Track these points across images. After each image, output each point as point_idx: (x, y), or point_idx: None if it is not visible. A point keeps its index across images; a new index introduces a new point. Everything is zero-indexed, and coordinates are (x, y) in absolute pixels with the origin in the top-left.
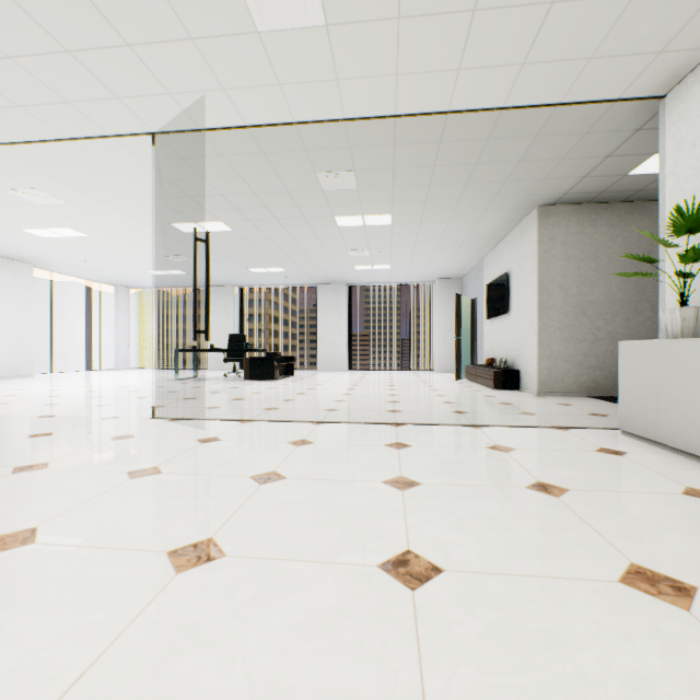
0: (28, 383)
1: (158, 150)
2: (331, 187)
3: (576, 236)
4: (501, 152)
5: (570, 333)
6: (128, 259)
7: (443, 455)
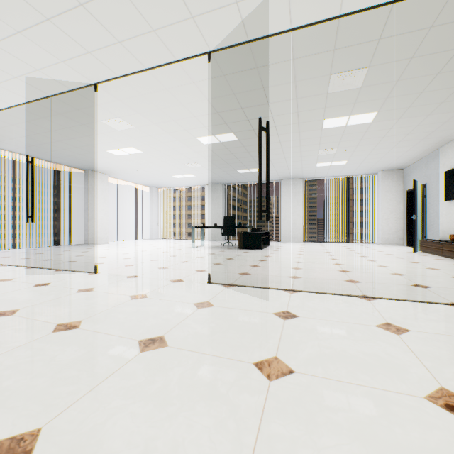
0: (108, 248)
1: (207, 70)
2: (337, 89)
3: None
4: None
5: None
6: (162, 168)
7: None
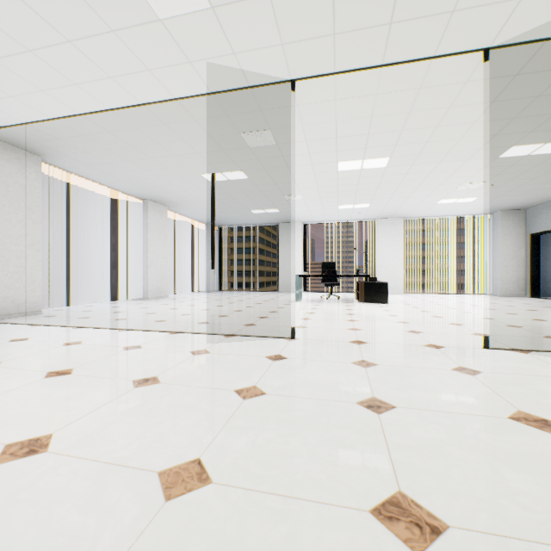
0: (188, 303)
1: (455, 72)
2: None
3: None
4: None
5: None
6: (249, 200)
7: None
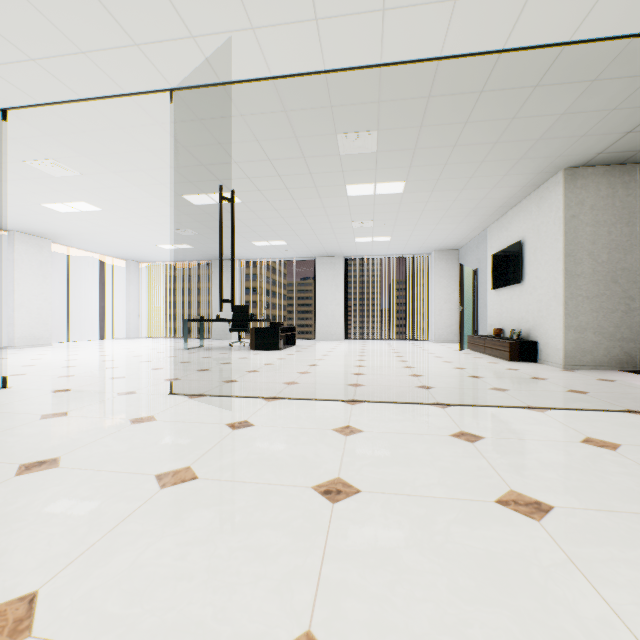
0: (47, 352)
1: (175, 110)
2: (350, 151)
3: (607, 200)
4: (546, 103)
5: (600, 302)
6: (139, 234)
7: (537, 453)
